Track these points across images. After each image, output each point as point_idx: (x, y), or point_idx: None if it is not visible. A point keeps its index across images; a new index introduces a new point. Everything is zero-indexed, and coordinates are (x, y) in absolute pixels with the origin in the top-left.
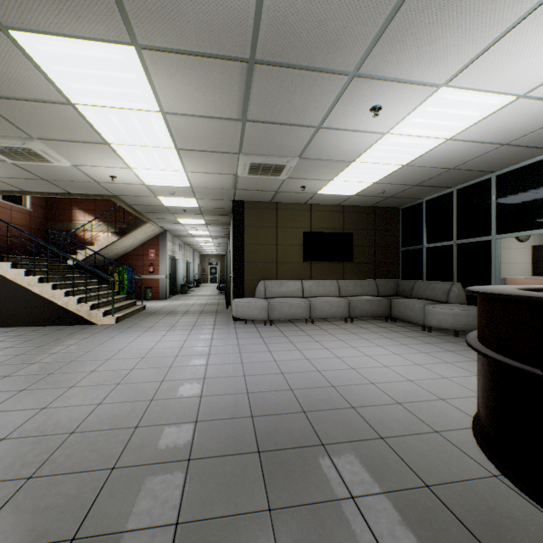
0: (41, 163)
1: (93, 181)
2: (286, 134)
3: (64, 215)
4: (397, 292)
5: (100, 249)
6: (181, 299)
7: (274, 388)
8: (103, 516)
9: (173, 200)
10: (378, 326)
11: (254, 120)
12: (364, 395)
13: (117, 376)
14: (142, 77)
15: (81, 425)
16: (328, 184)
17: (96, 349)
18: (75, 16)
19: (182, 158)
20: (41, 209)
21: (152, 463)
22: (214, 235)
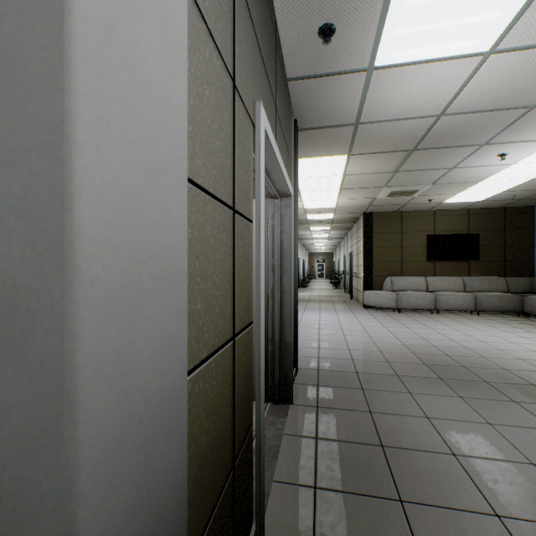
0: None
1: None
2: (424, 174)
3: None
4: (531, 289)
5: None
6: (306, 291)
7: (421, 344)
8: (362, 369)
9: (316, 216)
10: (507, 319)
11: (403, 171)
12: (492, 354)
13: (314, 331)
14: (343, 164)
15: (319, 346)
16: (454, 196)
17: None
18: (326, 151)
19: (341, 193)
20: None
21: (369, 360)
22: (331, 237)
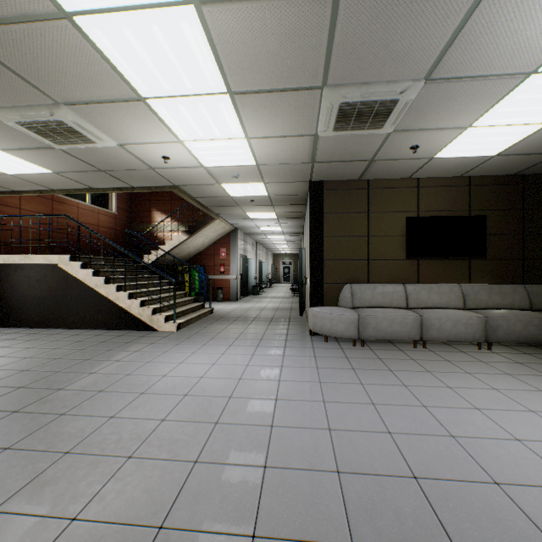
0: (84, 145)
1: (148, 167)
2: (415, 15)
3: (145, 217)
4: None
5: (171, 249)
6: (252, 301)
7: (412, 538)
8: None
9: (238, 187)
10: None
11: None
12: None
13: (136, 434)
14: None
15: None
16: (459, 136)
17: (137, 372)
18: None
19: (240, 111)
20: (126, 212)
21: None
22: (286, 231)
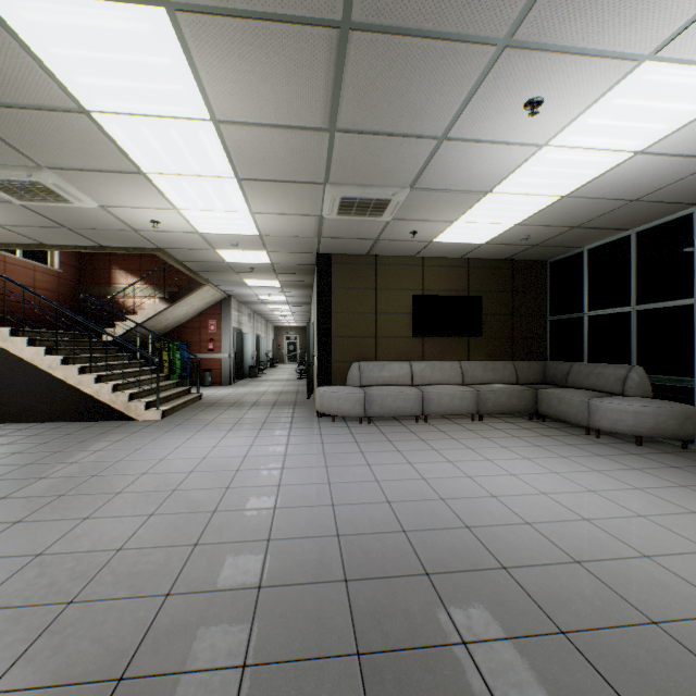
0: (57, 204)
1: (130, 228)
2: (393, 151)
3: (102, 277)
4: (544, 378)
5: (145, 321)
6: (250, 384)
7: (378, 527)
8: None
9: (237, 254)
10: (520, 427)
11: (348, 130)
12: (518, 545)
13: (151, 501)
14: (181, 62)
15: (85, 588)
16: (450, 228)
17: (129, 458)
18: None
19: (246, 192)
20: (73, 269)
21: (183, 671)
22: (292, 301)
